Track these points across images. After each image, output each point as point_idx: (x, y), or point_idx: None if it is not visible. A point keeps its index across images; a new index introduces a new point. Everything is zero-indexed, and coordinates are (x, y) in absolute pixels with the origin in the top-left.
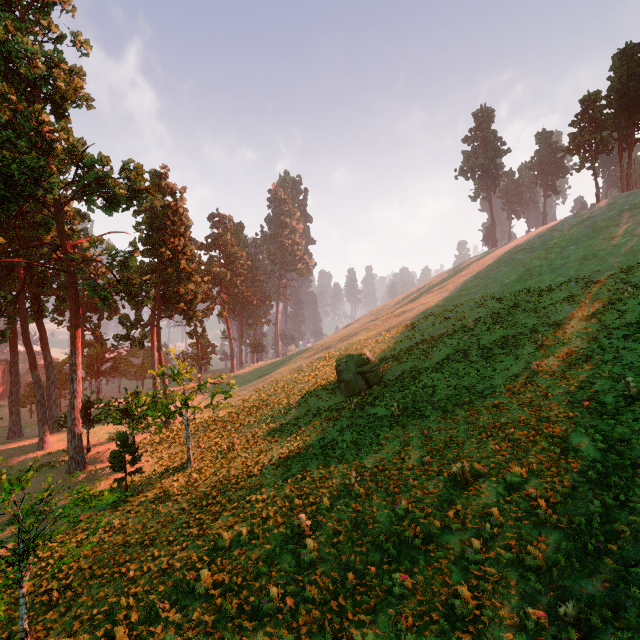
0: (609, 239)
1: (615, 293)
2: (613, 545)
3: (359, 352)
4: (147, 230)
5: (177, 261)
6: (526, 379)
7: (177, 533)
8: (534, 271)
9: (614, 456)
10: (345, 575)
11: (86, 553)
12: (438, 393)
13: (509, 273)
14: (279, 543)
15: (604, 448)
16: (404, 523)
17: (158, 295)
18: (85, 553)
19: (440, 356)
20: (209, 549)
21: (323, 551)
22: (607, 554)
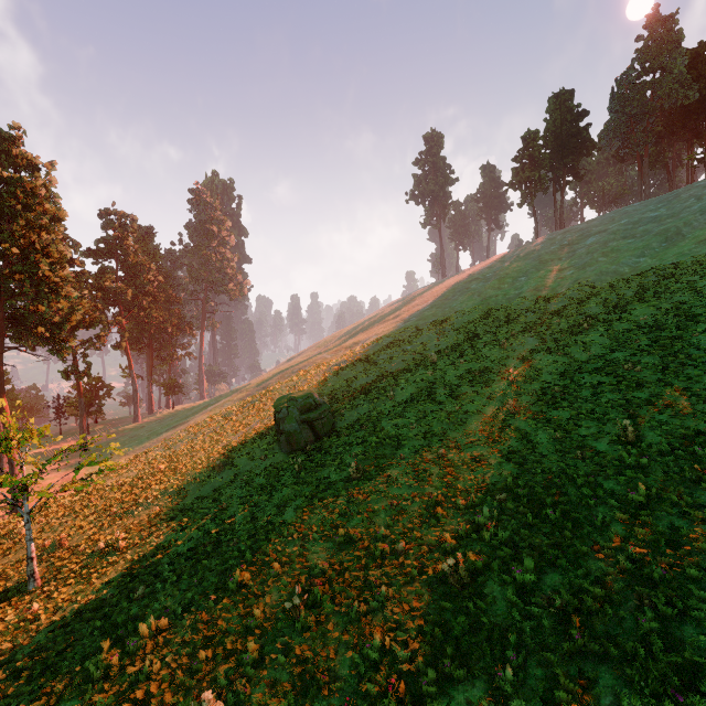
0: (556, 271)
1: (573, 324)
2: (695, 693)
3: (305, 394)
4: None
5: (34, 265)
6: (503, 422)
7: None
8: (491, 301)
9: (642, 530)
10: None
11: None
12: (404, 444)
13: (466, 302)
14: None
15: (625, 518)
16: (380, 677)
17: None
18: None
19: (402, 396)
20: None
21: None
22: None
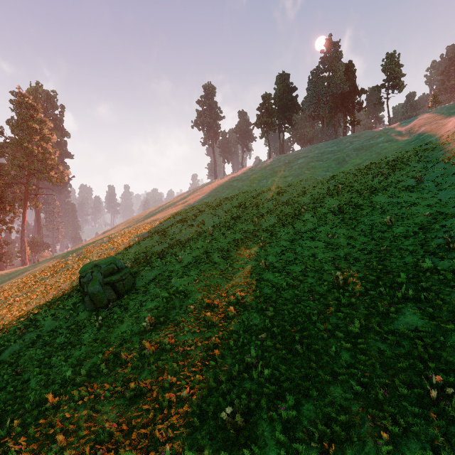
0: (283, 177)
1: (295, 209)
2: None
3: (108, 260)
4: None
5: None
6: (259, 275)
7: None
8: (246, 193)
9: (363, 356)
10: None
11: None
12: (189, 296)
13: (231, 194)
14: None
15: (349, 347)
16: None
17: None
18: None
19: (188, 258)
20: None
21: None
22: None
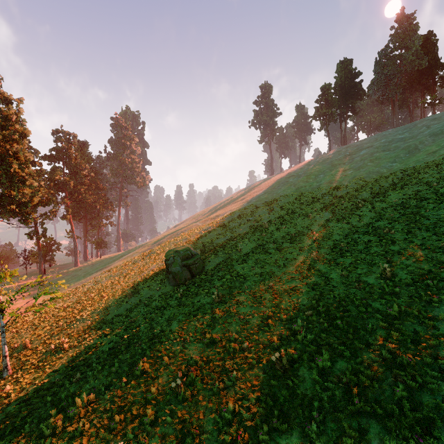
0: (342, 171)
1: (352, 204)
2: (430, 437)
3: (185, 248)
4: None
5: (8, 165)
6: (310, 265)
7: None
8: (302, 189)
9: (396, 333)
10: None
11: None
12: (248, 280)
13: (286, 190)
14: None
15: (385, 326)
16: (232, 430)
17: None
18: None
19: (246, 249)
20: None
21: None
22: None
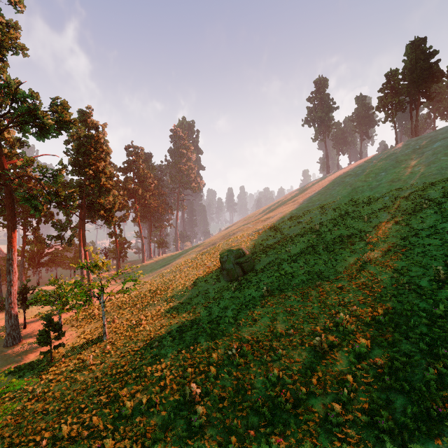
0: (408, 168)
1: (416, 205)
2: None
3: (237, 248)
4: (74, 154)
5: (99, 179)
6: (360, 267)
7: (88, 401)
8: (358, 189)
9: (437, 330)
10: (229, 438)
11: (9, 421)
12: (296, 278)
13: (341, 191)
14: (173, 410)
15: (428, 323)
16: (276, 389)
17: (83, 205)
18: (8, 421)
19: (296, 250)
20: (114, 417)
21: (210, 416)
22: (447, 418)
